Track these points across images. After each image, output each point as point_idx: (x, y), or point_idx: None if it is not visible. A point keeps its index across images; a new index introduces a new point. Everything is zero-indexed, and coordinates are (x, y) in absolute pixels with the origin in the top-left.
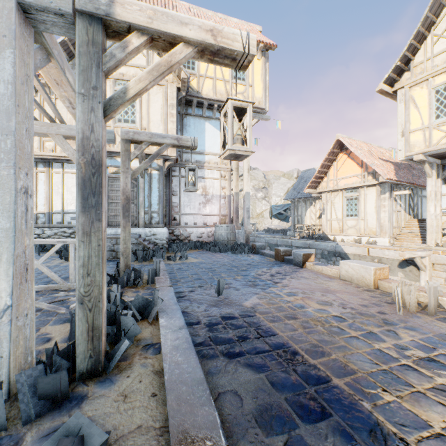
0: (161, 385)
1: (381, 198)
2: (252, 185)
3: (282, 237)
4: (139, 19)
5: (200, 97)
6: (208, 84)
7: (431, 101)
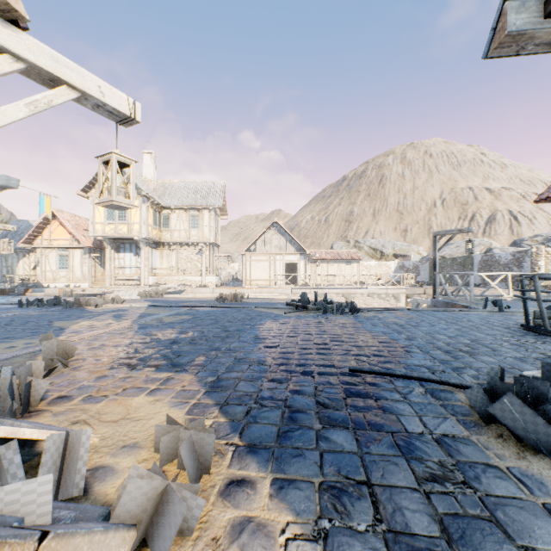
0: None
1: (85, 258)
2: None
3: None
4: None
5: None
6: None
7: (106, 210)
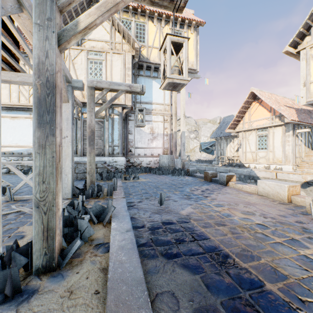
0: (104, 283)
1: (286, 135)
2: (187, 129)
3: (209, 165)
4: None
5: (148, 62)
6: (154, 53)
7: None
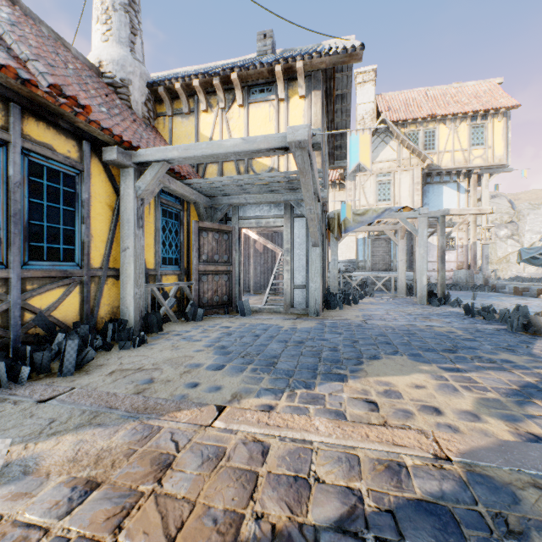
0: None
1: None
2: (490, 220)
3: (533, 284)
4: (456, 213)
5: (439, 169)
6: (446, 157)
7: None
